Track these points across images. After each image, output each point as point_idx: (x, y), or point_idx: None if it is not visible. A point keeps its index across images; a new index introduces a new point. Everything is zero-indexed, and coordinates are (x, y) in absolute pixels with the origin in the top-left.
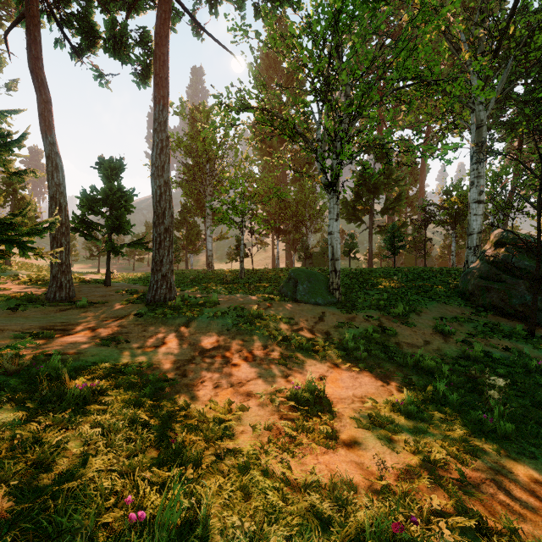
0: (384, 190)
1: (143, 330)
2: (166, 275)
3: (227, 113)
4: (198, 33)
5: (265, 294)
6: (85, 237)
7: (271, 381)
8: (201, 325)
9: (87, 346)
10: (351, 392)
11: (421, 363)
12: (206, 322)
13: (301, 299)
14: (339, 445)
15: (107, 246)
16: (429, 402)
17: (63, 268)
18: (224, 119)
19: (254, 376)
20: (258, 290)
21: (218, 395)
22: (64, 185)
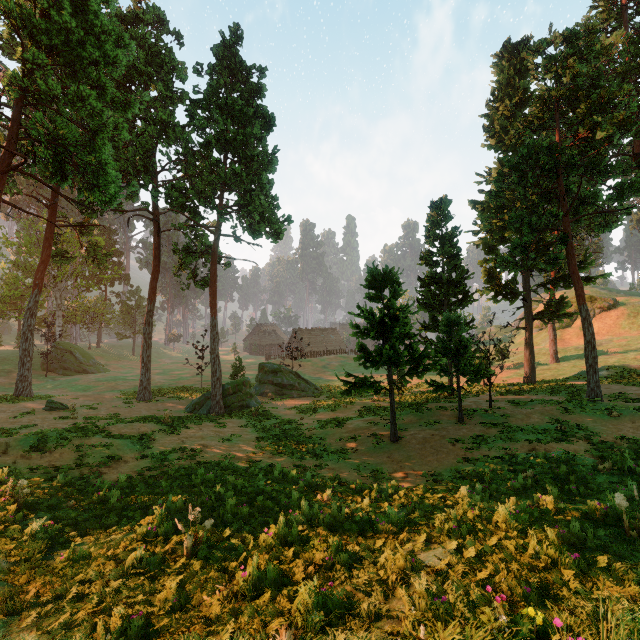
0: None
1: None
2: None
3: None
4: None
5: None
6: None
7: None
8: None
9: None
10: None
11: None
12: None
13: None
14: None
15: None
16: None
17: None
18: None
19: None
20: None
21: None
22: None
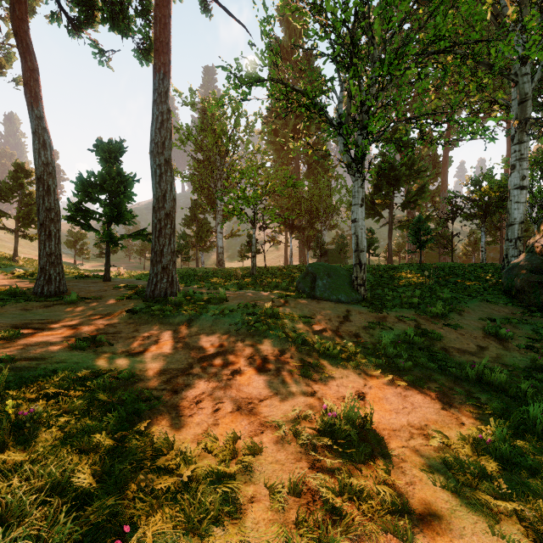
0: (405, 183)
1: (134, 330)
2: (167, 267)
3: (237, 85)
4: (206, 8)
5: (279, 290)
6: (81, 227)
7: (292, 401)
8: (205, 324)
9: (56, 350)
10: (405, 419)
11: (487, 377)
12: (210, 320)
13: (320, 296)
14: (415, 529)
15: (105, 236)
16: (521, 437)
17: (53, 259)
18: (235, 107)
19: (269, 393)
20: (272, 286)
21: (218, 423)
22: (53, 165)
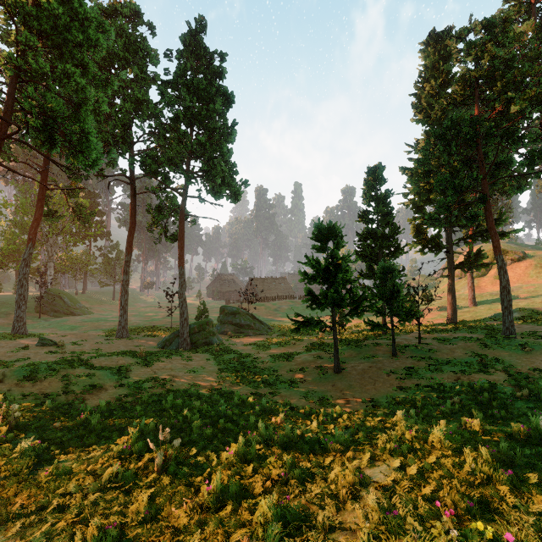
0: None
1: None
2: None
3: None
4: None
5: None
6: None
7: None
8: None
9: None
10: None
11: None
12: None
13: None
14: None
15: None
16: None
17: None
18: None
19: None
20: None
21: None
22: None
